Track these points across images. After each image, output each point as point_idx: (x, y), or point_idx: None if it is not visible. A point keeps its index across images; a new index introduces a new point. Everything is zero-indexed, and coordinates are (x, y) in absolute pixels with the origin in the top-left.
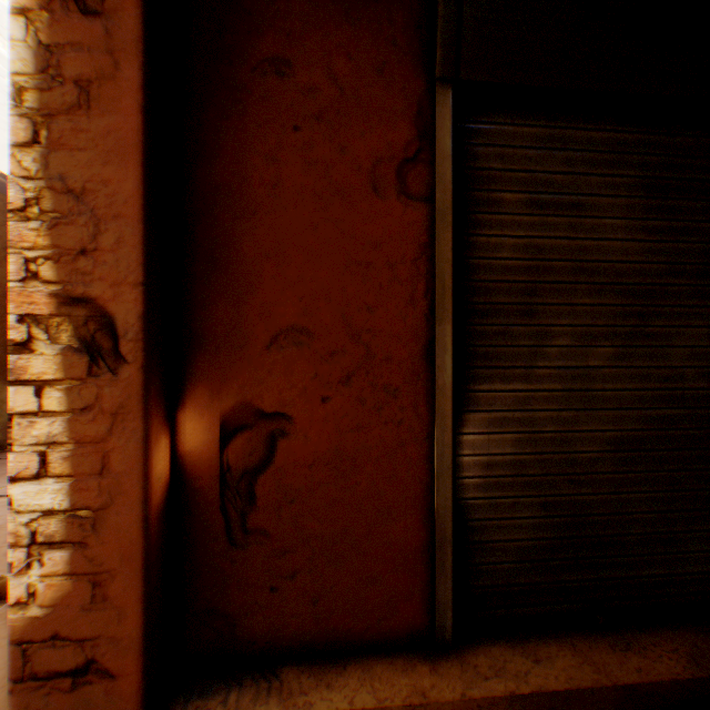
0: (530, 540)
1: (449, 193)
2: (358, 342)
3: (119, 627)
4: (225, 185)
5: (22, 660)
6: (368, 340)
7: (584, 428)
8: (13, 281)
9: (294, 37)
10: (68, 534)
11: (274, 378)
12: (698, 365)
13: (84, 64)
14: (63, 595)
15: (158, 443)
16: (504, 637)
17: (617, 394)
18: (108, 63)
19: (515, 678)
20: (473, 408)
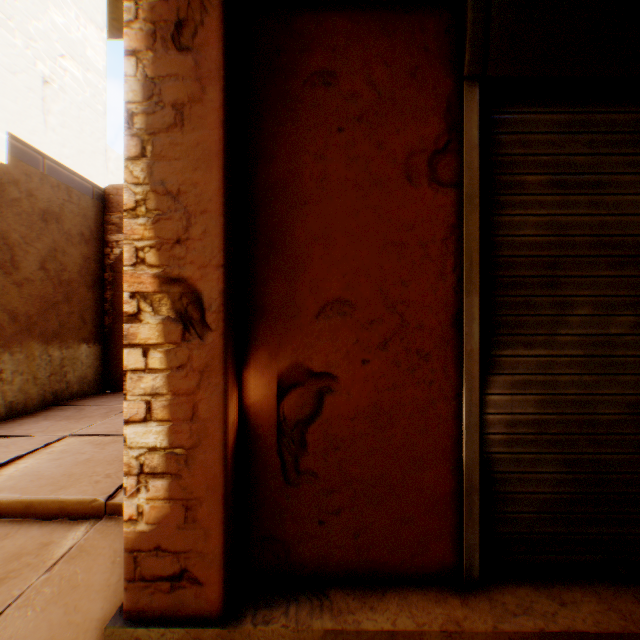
0: (551, 494)
1: (476, 179)
2: (394, 312)
3: (204, 544)
4: (281, 181)
5: (132, 565)
6: (403, 310)
7: (604, 392)
8: (126, 265)
9: (338, 51)
10: (166, 467)
11: (322, 343)
12: None
13: (178, 91)
14: (163, 515)
15: (231, 396)
16: (527, 580)
17: (638, 360)
18: (196, 88)
19: (542, 617)
20: (496, 371)
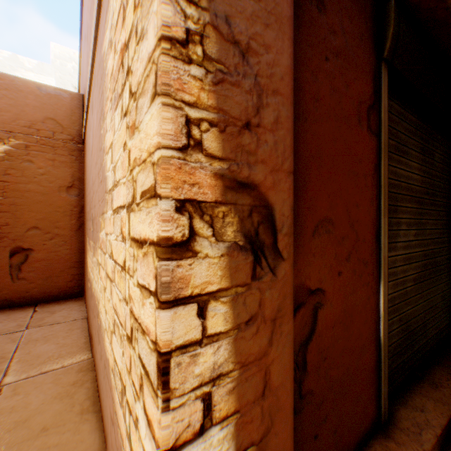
0: (395, 341)
1: (386, 134)
2: (352, 229)
3: None
4: None
5: None
6: (356, 227)
7: (408, 274)
8: (168, 147)
9: None
10: None
11: (316, 260)
12: (430, 238)
13: None
14: None
15: None
16: (396, 403)
17: (415, 254)
18: None
19: (428, 426)
20: None
